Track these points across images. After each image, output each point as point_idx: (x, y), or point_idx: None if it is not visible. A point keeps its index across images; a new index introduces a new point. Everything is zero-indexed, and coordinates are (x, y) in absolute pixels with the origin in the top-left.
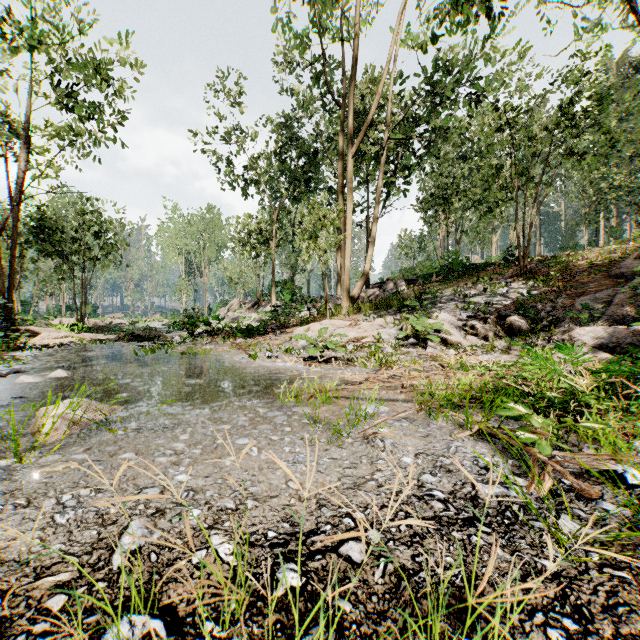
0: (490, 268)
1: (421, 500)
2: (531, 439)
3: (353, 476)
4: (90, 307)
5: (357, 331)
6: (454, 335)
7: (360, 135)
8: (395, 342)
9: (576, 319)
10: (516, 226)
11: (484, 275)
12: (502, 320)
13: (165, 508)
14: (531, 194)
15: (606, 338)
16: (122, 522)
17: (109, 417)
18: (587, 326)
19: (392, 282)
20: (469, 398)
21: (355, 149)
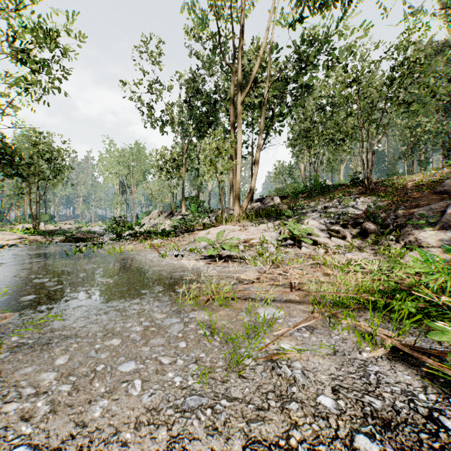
0: (341, 188)
1: None
2: None
3: (262, 441)
4: (47, 216)
5: (246, 234)
6: (321, 237)
7: (248, 87)
8: (276, 243)
9: (416, 225)
10: (362, 156)
11: (337, 193)
12: (357, 226)
13: None
14: (372, 133)
15: (446, 240)
16: None
17: None
18: (426, 230)
19: (270, 198)
20: (357, 299)
21: (244, 97)
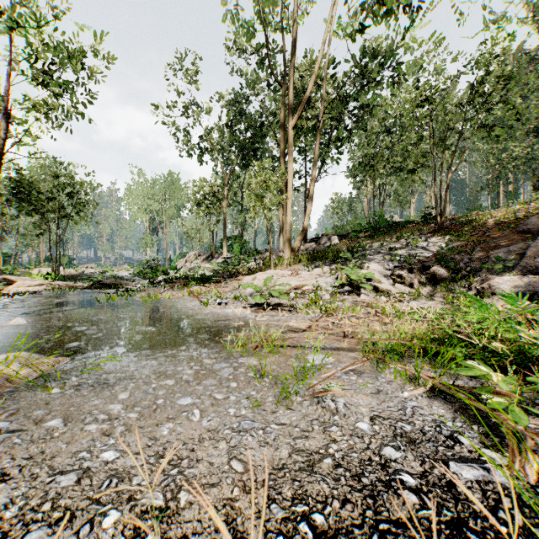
0: (410, 225)
1: (389, 489)
2: (501, 405)
3: (305, 450)
4: (66, 258)
5: (298, 280)
6: (384, 283)
7: (300, 109)
8: (332, 290)
9: (492, 269)
10: (434, 189)
11: (406, 231)
12: (425, 270)
13: (76, 509)
14: (446, 161)
15: (523, 287)
16: (15, 535)
17: (51, 371)
18: (502, 275)
19: (327, 237)
20: (411, 347)
21: (295, 121)
